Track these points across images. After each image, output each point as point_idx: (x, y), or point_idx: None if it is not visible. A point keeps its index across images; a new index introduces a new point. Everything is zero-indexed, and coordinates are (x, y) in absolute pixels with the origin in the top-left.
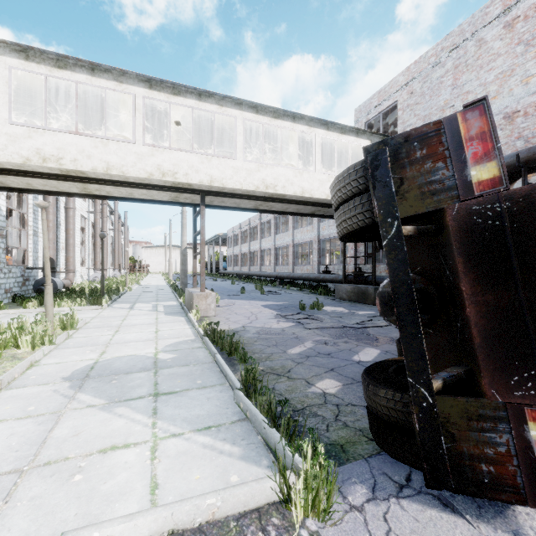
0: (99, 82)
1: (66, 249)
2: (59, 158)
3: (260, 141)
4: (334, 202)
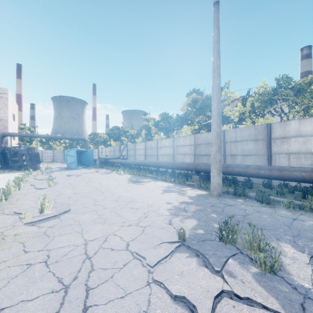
0: None
1: None
2: None
3: None
4: (22, 150)
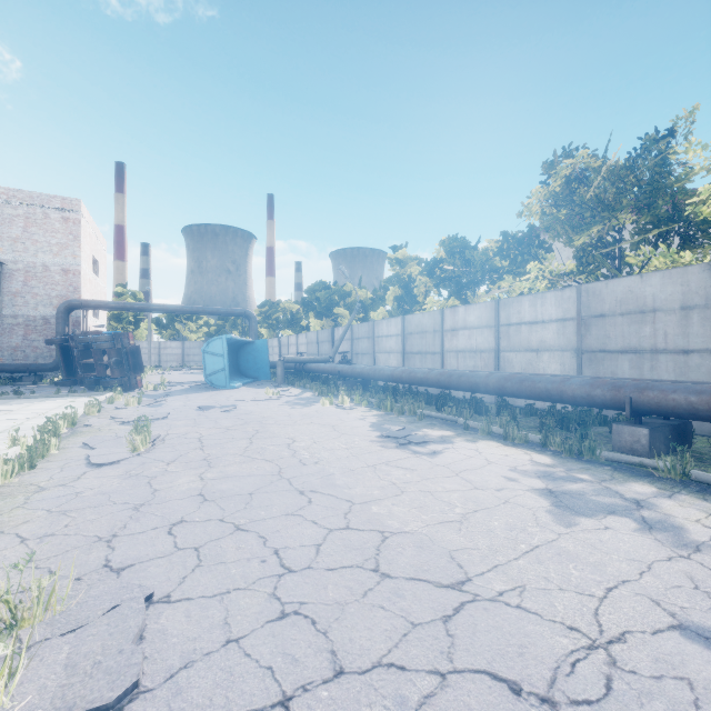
0: None
1: None
2: None
3: None
4: (100, 341)
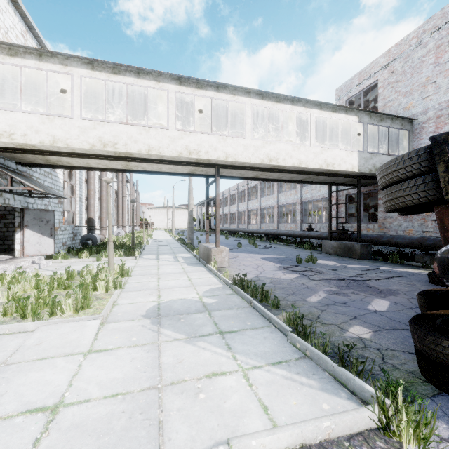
0: (142, 82)
1: (100, 211)
2: (114, 144)
3: (259, 121)
4: (386, 180)
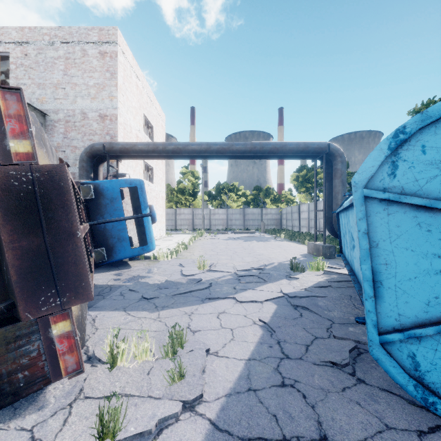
0: None
1: None
2: None
3: None
4: None
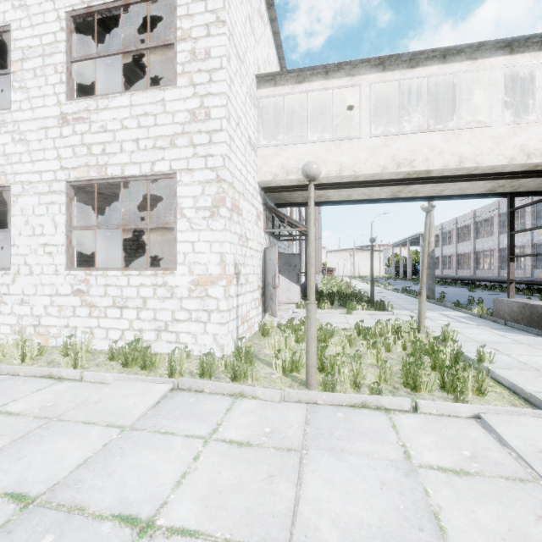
0: (450, 68)
1: None
2: (411, 161)
3: None
4: None
